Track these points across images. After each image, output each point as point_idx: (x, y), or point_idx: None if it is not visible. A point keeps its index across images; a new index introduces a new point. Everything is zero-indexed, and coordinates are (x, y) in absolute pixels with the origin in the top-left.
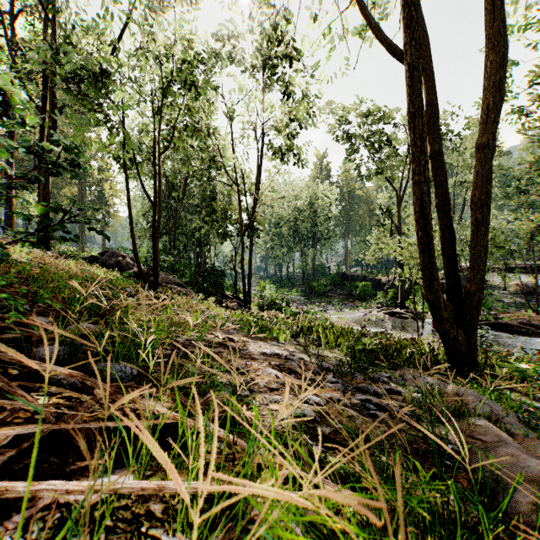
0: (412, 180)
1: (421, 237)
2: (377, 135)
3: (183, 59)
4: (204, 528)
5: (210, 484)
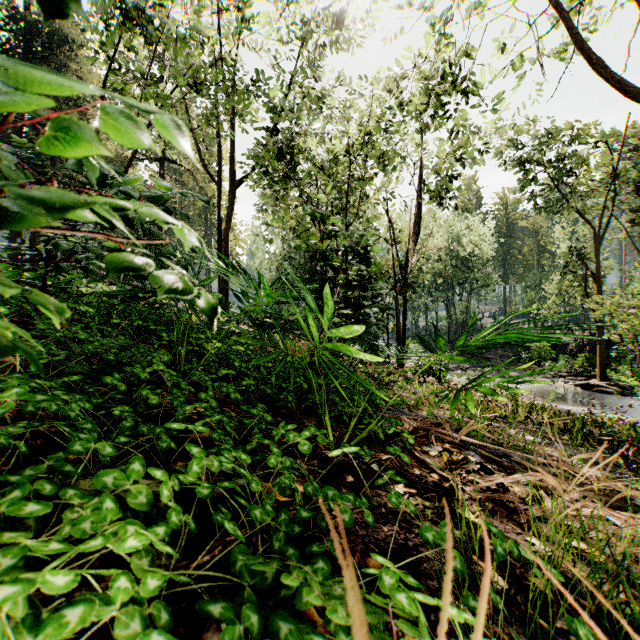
0: None
1: None
2: (565, 160)
3: (369, 129)
4: None
5: None
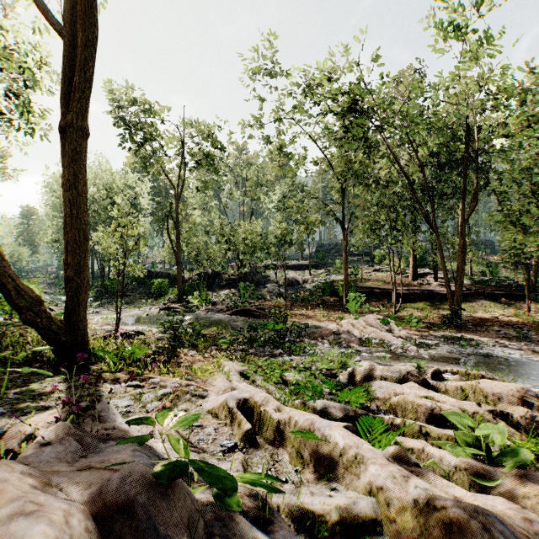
0: None
1: None
2: (150, 127)
3: None
4: None
5: None
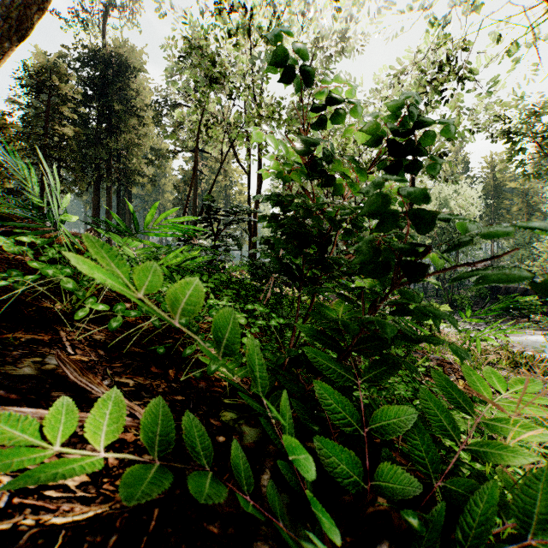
0: None
1: None
2: None
3: None
4: None
5: None
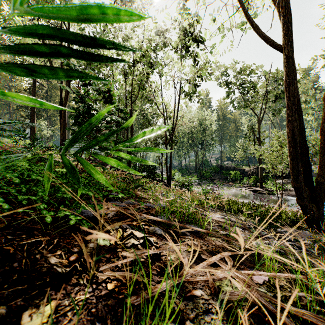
0: (287, 119)
1: (292, 151)
2: (246, 83)
3: (144, 49)
4: (307, 291)
5: (302, 276)
